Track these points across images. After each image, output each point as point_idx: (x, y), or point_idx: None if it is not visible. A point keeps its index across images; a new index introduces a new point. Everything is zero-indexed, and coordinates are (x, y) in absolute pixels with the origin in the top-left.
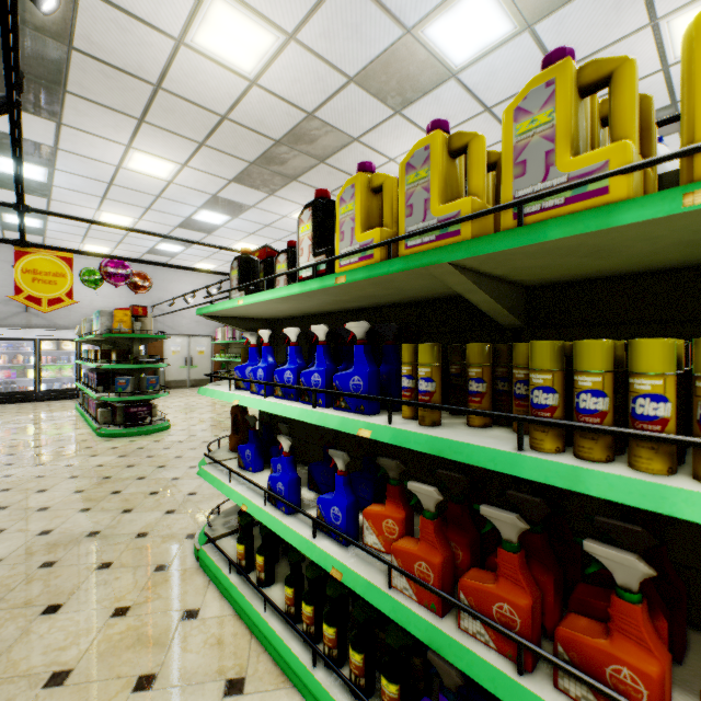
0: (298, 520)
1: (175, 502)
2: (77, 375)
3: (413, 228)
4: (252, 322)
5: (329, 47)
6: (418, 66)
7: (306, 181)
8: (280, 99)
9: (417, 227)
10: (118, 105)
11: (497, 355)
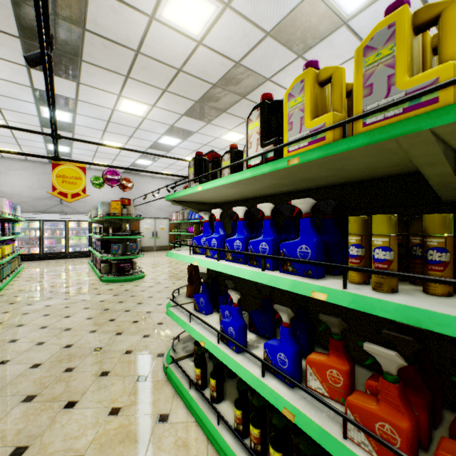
0: (246, 359)
1: (149, 329)
2: (89, 242)
3: (373, 106)
4: (203, 205)
5: (253, 10)
6: (318, 18)
7: (232, 112)
8: (217, 53)
9: (378, 104)
10: (113, 67)
11: (455, 225)
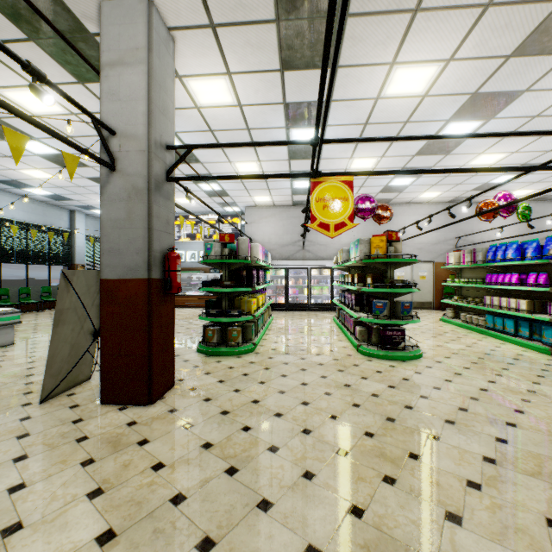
0: None
1: (534, 537)
2: (331, 293)
3: None
4: None
5: None
6: None
7: None
8: None
9: None
10: (394, 1)
11: None
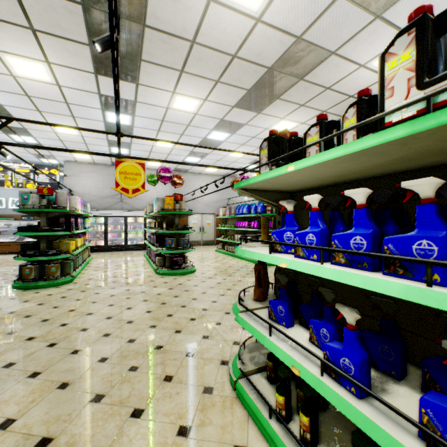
0: (379, 412)
1: (207, 329)
2: (144, 236)
3: None
4: (275, 194)
5: None
6: None
7: (286, 98)
8: (277, 29)
9: None
10: (169, 63)
11: None
